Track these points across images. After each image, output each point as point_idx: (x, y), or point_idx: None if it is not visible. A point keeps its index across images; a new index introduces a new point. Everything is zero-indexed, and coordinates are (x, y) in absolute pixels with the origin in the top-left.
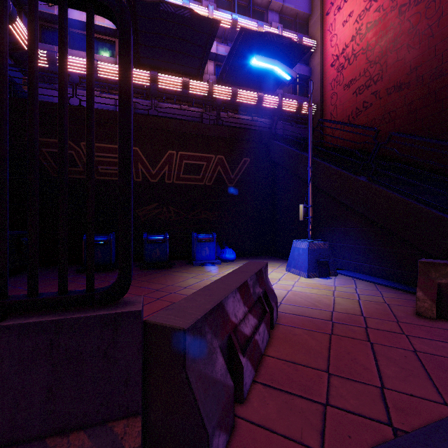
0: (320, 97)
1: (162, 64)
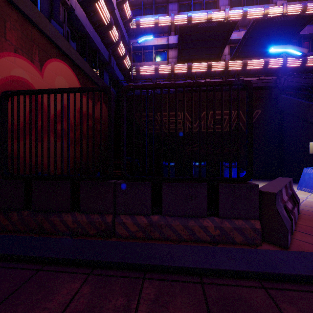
0: None
1: (194, 57)
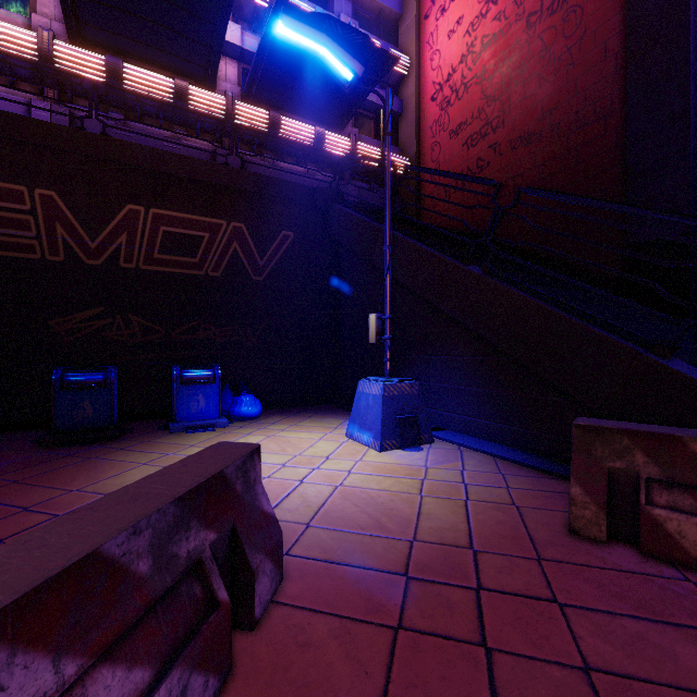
0: (416, 148)
1: (132, 45)
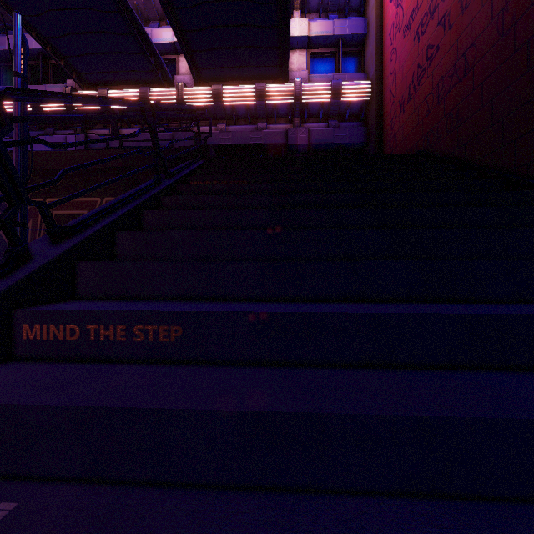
0: (376, 65)
1: (112, 76)
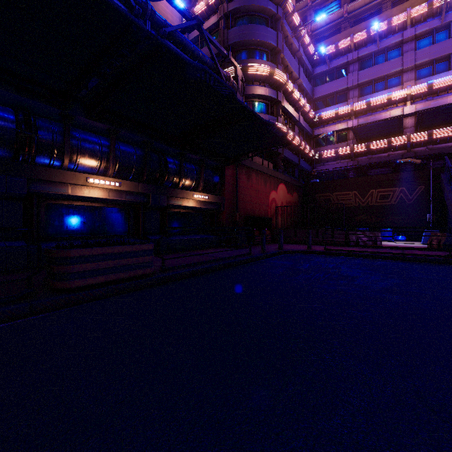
0: None
1: (373, 136)
